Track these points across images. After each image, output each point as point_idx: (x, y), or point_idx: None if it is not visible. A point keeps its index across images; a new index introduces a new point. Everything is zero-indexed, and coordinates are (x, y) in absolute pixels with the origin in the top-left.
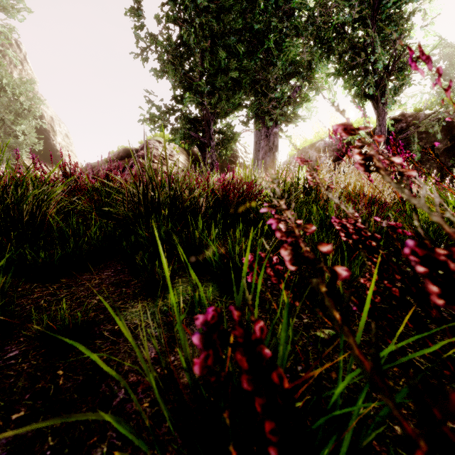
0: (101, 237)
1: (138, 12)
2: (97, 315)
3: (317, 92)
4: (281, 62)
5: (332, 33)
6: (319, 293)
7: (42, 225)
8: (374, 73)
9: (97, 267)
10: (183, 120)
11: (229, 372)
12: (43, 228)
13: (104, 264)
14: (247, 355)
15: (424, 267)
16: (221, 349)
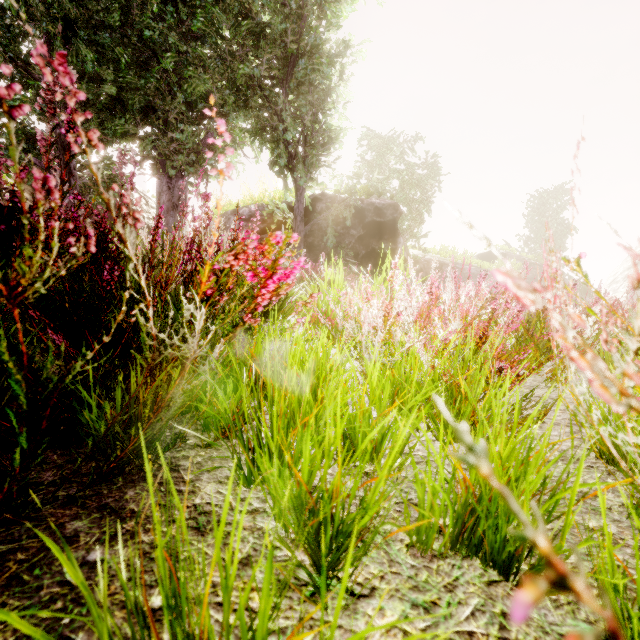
0: None
1: None
2: None
3: (234, 147)
4: (186, 95)
5: (245, 82)
6: None
7: None
8: (288, 143)
9: None
10: (16, 134)
11: None
12: None
13: None
14: None
15: None
16: None
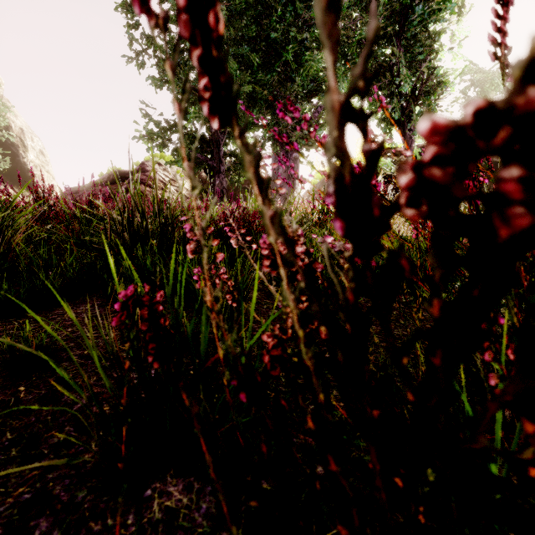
0: (78, 270)
1: (132, 8)
2: (66, 344)
3: None
4: (301, 78)
5: (356, 49)
6: (202, 270)
7: (6, 254)
8: (400, 96)
9: (72, 302)
10: (188, 139)
11: (135, 322)
12: (8, 259)
13: (82, 299)
14: (148, 311)
15: (266, 250)
16: (132, 310)
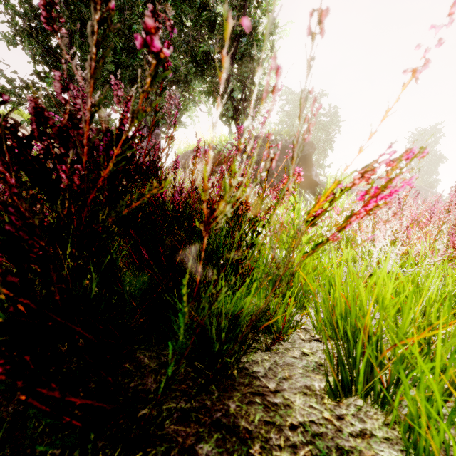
0: None
1: None
2: None
3: (194, 104)
4: (161, 69)
5: (203, 57)
6: None
7: None
8: (233, 100)
9: None
10: (48, 101)
11: None
12: None
13: None
14: None
15: None
16: None
